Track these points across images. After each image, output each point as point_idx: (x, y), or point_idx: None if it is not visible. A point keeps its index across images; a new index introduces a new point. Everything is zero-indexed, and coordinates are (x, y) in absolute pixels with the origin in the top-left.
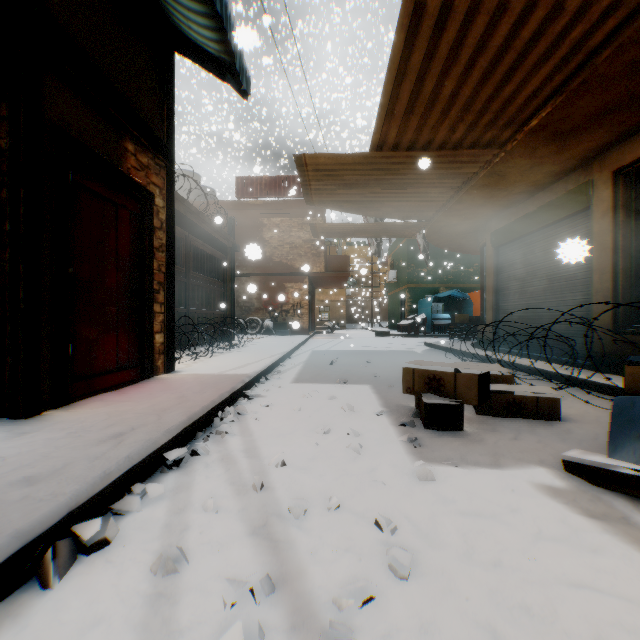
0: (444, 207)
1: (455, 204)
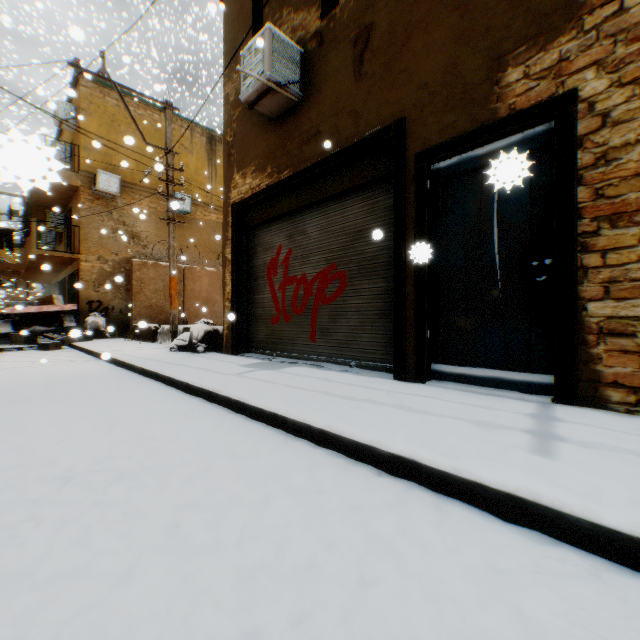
0: (23, 276)
1: (26, 276)
